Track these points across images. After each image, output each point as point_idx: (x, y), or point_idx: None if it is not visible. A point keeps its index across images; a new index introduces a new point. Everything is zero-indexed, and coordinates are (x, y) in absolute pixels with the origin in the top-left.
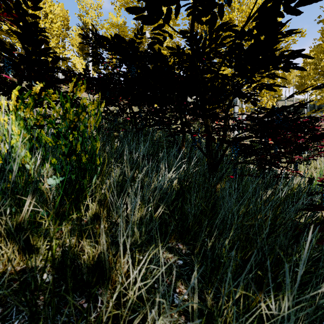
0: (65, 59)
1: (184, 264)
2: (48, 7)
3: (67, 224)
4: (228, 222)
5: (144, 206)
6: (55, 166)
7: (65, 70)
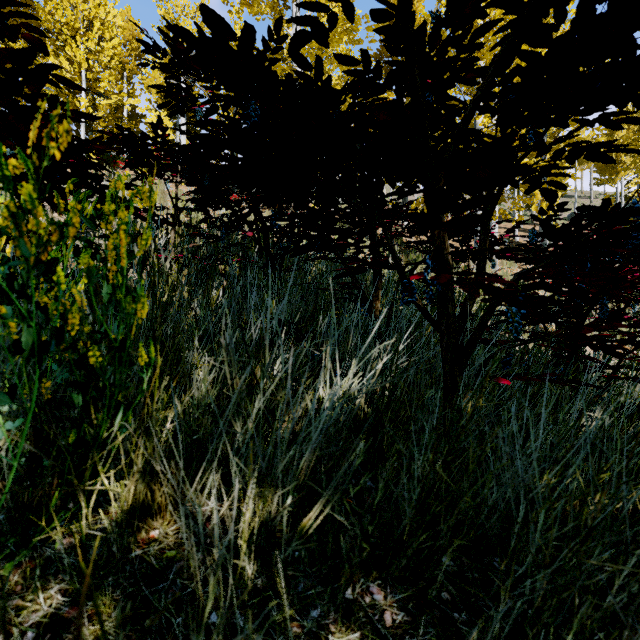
0: (133, 118)
1: None
2: (93, 9)
3: None
4: (515, 529)
5: (273, 490)
6: None
7: (84, 114)
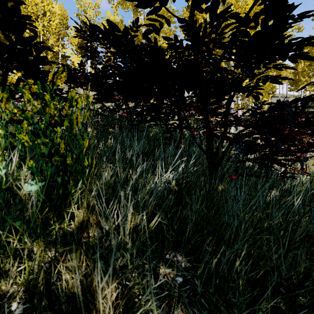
0: (64, 57)
1: (183, 282)
2: (46, 6)
3: (40, 243)
4: (233, 231)
5: (138, 214)
6: (32, 169)
7: (54, 62)
